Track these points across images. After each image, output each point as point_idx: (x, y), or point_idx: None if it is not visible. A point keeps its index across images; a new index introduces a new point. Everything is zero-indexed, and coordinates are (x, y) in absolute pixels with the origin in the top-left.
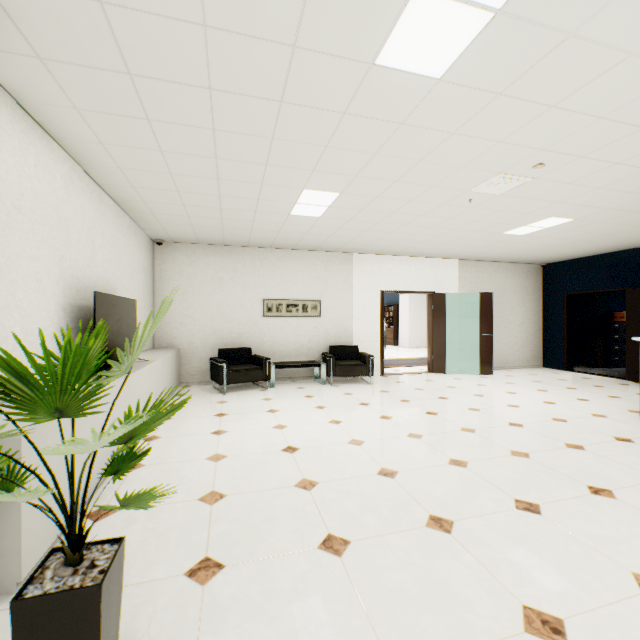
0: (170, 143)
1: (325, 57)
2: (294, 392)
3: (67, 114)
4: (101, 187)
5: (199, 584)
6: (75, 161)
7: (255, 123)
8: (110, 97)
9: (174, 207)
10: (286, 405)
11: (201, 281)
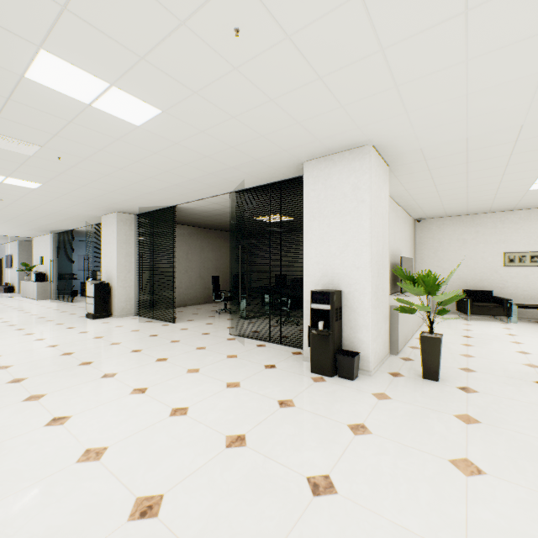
0: (440, 182)
1: (537, 137)
2: (536, 328)
3: (396, 186)
4: (397, 203)
5: (464, 371)
6: (390, 197)
7: (493, 164)
8: (417, 177)
9: (434, 203)
10: (525, 334)
11: (448, 242)
